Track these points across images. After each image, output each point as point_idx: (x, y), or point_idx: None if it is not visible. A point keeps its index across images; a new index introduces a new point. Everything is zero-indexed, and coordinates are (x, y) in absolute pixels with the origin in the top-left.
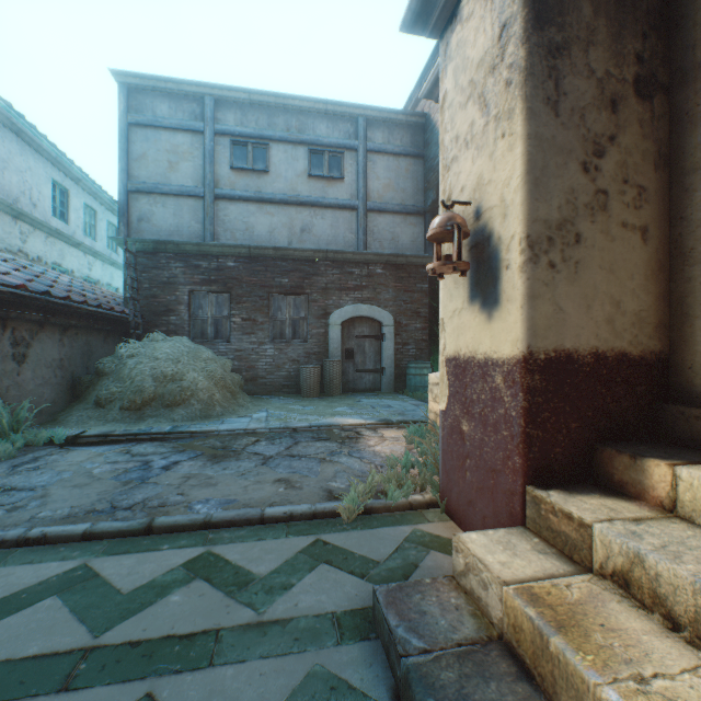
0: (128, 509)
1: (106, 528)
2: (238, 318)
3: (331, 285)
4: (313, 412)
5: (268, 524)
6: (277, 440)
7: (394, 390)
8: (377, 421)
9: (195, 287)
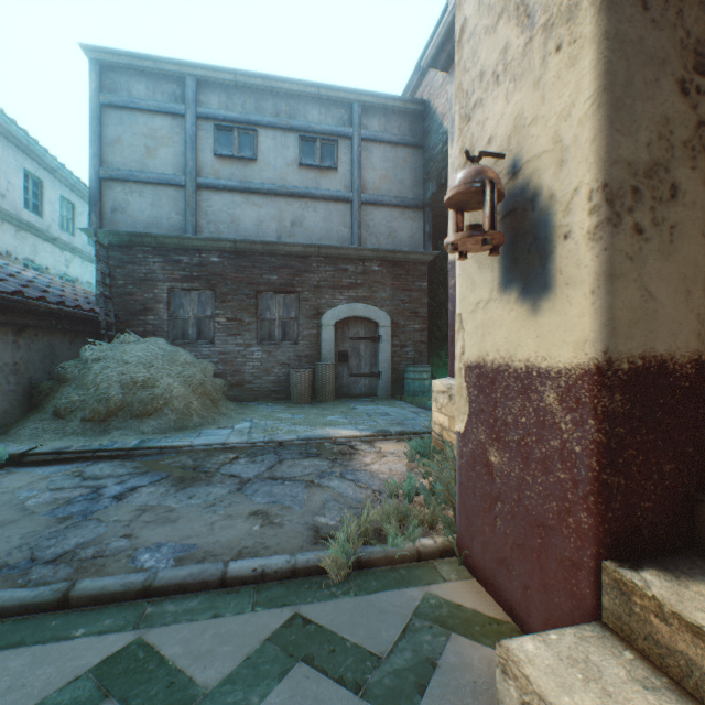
0: (50, 563)
1: (3, 601)
2: (222, 318)
3: (324, 283)
4: (303, 421)
5: (231, 587)
6: (259, 457)
7: (392, 395)
8: (373, 432)
9: (175, 284)
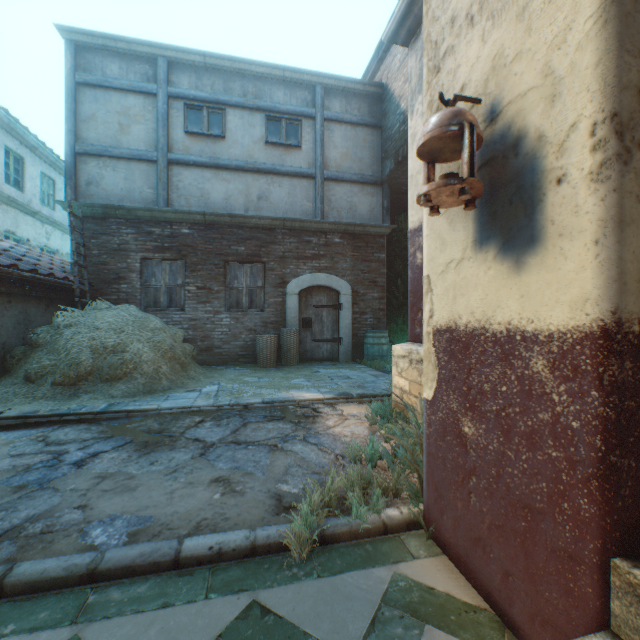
0: None
1: None
2: (192, 286)
3: (288, 253)
4: (268, 385)
5: (185, 568)
6: (224, 421)
7: (352, 359)
8: (336, 395)
9: (147, 254)
